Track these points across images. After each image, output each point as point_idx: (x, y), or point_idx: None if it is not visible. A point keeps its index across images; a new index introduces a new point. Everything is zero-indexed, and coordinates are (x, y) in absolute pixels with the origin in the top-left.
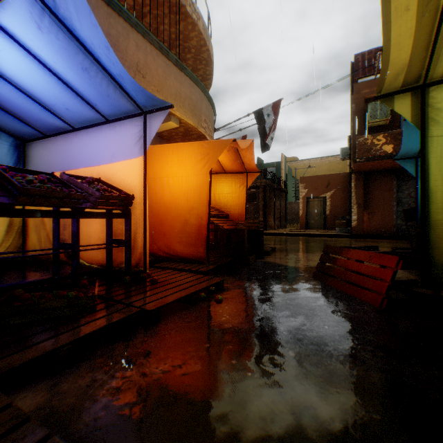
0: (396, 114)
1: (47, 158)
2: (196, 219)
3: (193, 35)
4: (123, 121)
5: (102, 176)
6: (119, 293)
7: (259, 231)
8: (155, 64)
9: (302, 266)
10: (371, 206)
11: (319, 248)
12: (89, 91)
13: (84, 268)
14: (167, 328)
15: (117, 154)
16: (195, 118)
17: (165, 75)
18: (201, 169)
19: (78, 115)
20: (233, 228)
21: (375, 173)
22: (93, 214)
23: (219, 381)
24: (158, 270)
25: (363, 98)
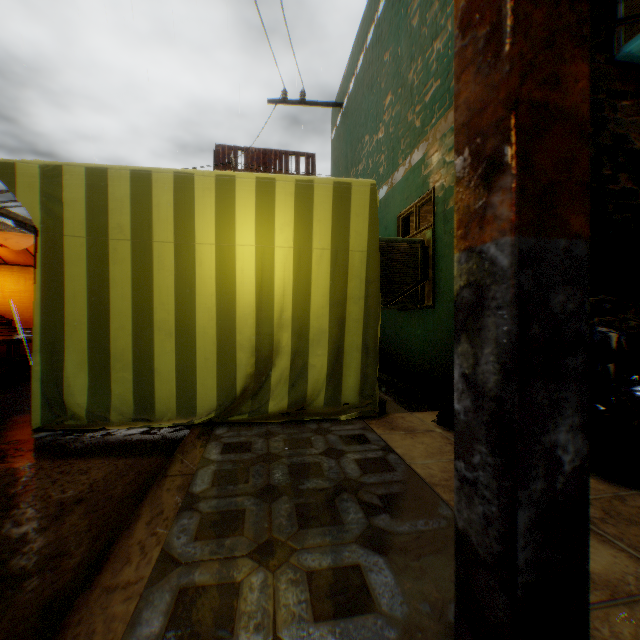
0: None
1: None
2: None
3: None
4: None
5: None
6: None
7: None
8: None
9: None
10: None
11: None
12: None
13: None
14: None
15: None
16: None
17: None
18: None
19: None
20: (17, 339)
21: None
22: None
23: None
24: None
25: None
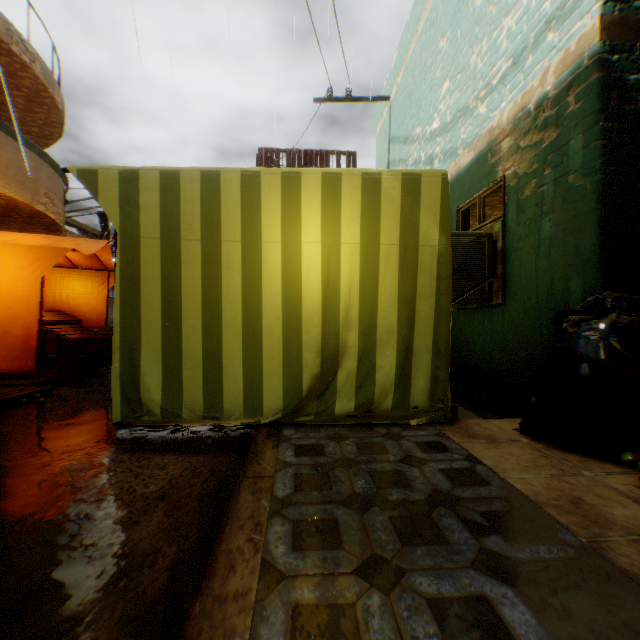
0: None
1: None
2: (25, 330)
3: (26, 75)
4: None
5: None
6: None
7: None
8: None
9: None
10: None
11: None
12: None
13: None
14: None
15: None
16: (29, 191)
17: None
18: (31, 275)
19: None
20: (85, 337)
21: None
22: None
23: (26, 430)
24: None
25: None
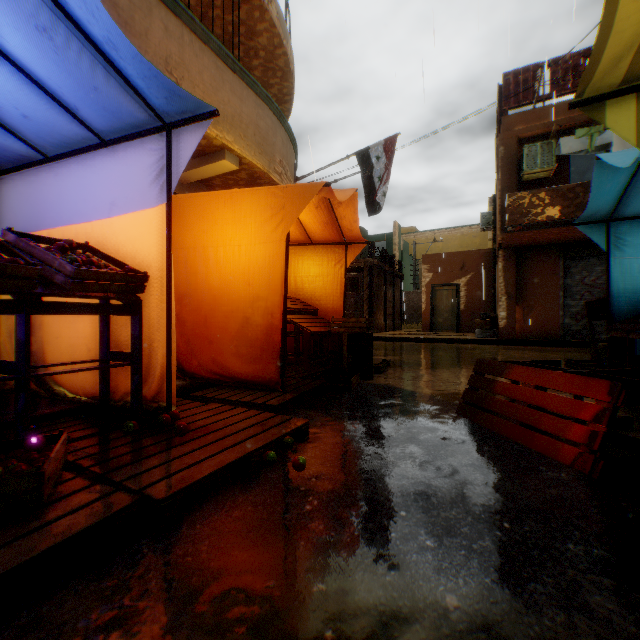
0: (564, 162)
1: (2, 211)
2: (264, 317)
3: (262, 28)
4: (131, 143)
5: (94, 240)
6: (109, 457)
7: (365, 336)
8: (198, 63)
9: (435, 391)
10: (527, 298)
11: (455, 360)
12: (59, 77)
13: (61, 403)
14: (193, 536)
15: (120, 202)
16: (265, 156)
17: (214, 84)
18: (272, 232)
19: (48, 131)
20: (325, 331)
21: (533, 249)
22: (63, 307)
23: None
24: (195, 405)
25: (515, 138)
